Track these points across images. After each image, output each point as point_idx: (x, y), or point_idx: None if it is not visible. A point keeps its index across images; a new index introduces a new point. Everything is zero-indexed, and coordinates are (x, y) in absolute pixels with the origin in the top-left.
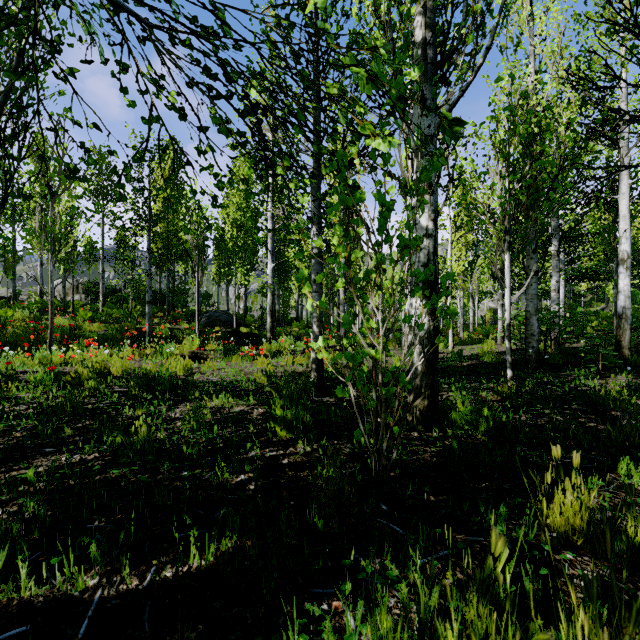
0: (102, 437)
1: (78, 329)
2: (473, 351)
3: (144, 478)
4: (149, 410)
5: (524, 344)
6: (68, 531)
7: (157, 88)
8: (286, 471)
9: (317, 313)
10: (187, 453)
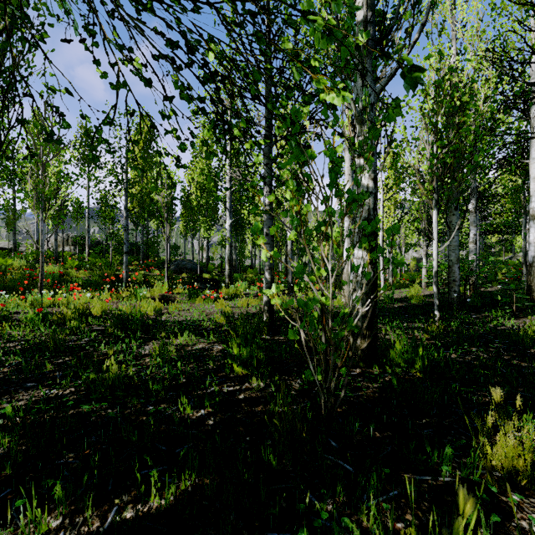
0: (79, 372)
1: (67, 275)
2: (402, 294)
3: (112, 414)
4: (122, 347)
5: (445, 288)
6: (38, 467)
7: (123, 54)
8: (242, 406)
9: (269, 262)
10: (153, 389)
